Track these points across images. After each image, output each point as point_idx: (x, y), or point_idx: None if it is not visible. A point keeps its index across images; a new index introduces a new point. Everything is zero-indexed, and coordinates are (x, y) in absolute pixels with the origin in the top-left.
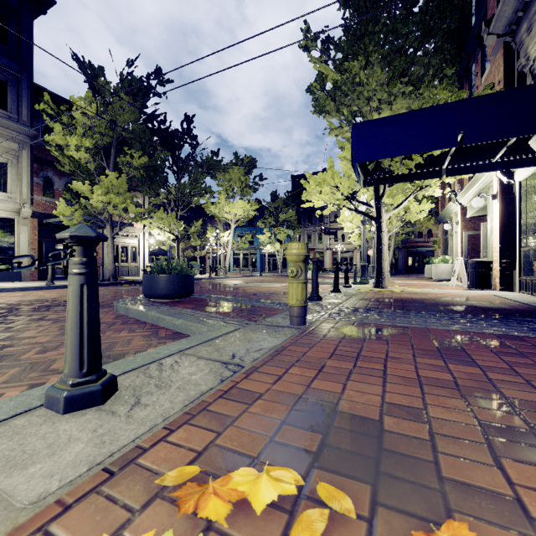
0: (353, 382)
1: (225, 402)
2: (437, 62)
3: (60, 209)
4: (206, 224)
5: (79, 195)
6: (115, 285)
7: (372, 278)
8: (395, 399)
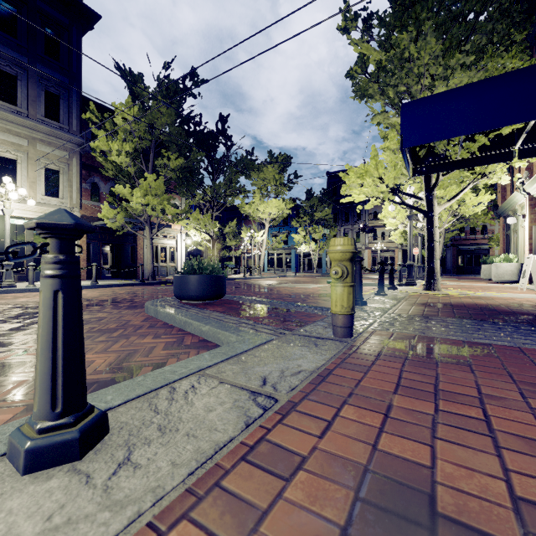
0: (442, 440)
1: (250, 467)
2: (503, 27)
3: (104, 212)
4: (241, 224)
5: (122, 199)
6: (154, 284)
7: (418, 279)
8: (529, 488)
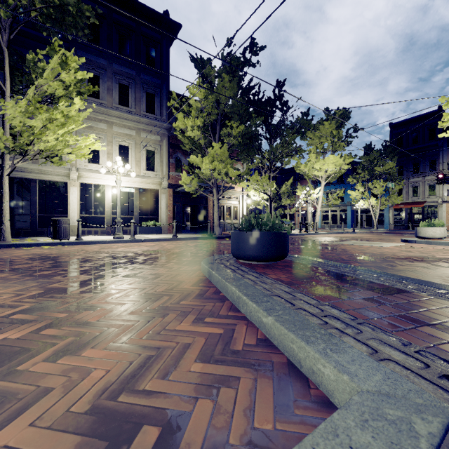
0: None
1: None
2: None
3: (183, 179)
4: (295, 185)
5: (197, 168)
6: (219, 238)
7: None
8: None
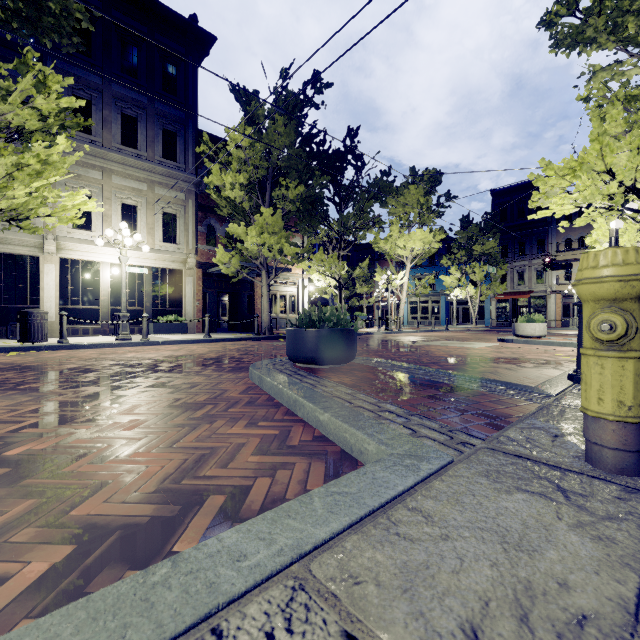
0: None
1: None
2: None
3: (219, 257)
4: (374, 266)
5: (239, 241)
6: (270, 339)
7: None
8: None
